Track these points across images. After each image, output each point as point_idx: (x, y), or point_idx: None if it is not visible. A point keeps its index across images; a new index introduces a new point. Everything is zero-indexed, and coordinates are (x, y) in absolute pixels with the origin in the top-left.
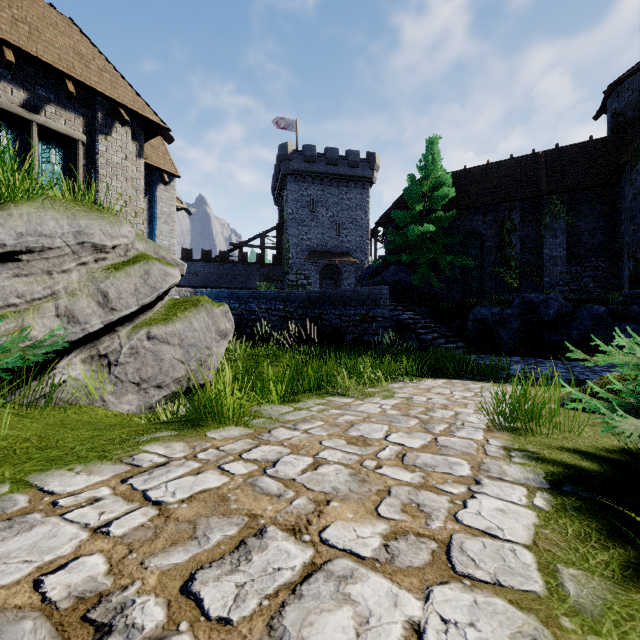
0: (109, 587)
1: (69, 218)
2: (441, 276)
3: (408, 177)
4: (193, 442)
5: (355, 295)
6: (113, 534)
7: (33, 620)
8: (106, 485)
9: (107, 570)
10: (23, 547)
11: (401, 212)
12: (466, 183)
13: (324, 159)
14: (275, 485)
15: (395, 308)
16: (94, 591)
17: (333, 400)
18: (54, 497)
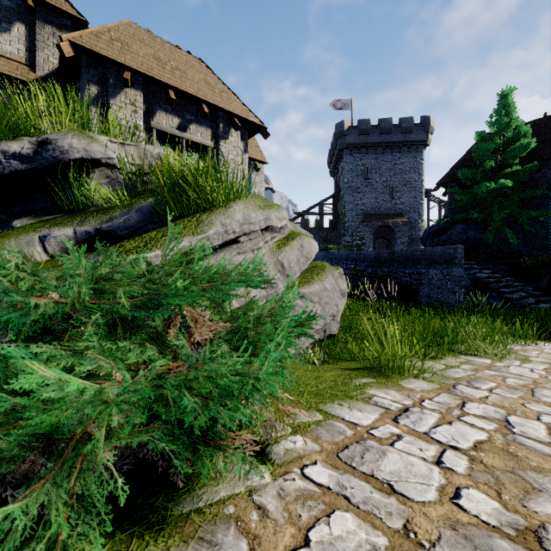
0: (527, 524)
1: (259, 209)
2: (515, 232)
3: (477, 135)
4: (401, 391)
5: (426, 254)
6: (458, 471)
7: (501, 540)
8: (387, 423)
9: (502, 506)
10: (401, 469)
11: (470, 171)
12: (548, 131)
13: (378, 130)
14: (543, 447)
15: (471, 266)
16: (518, 524)
17: (470, 359)
18: (362, 428)
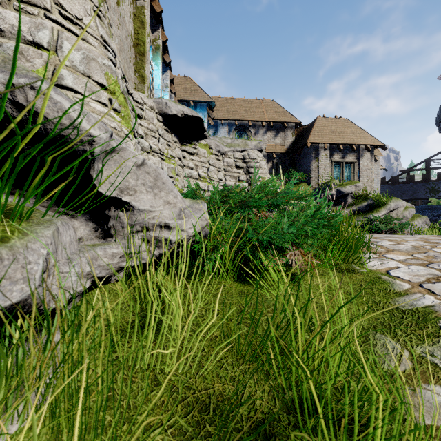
0: None
1: (396, 203)
2: None
3: None
4: None
5: None
6: None
7: None
8: None
9: None
10: None
11: None
12: None
13: None
14: None
15: None
16: None
17: None
18: None
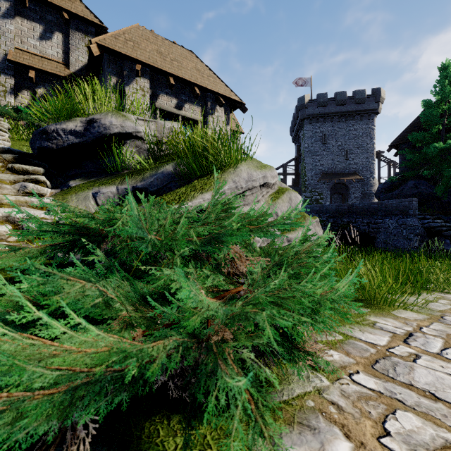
0: None
1: (258, 169)
2: None
3: (428, 102)
4: (397, 319)
5: (382, 207)
6: None
7: None
8: (400, 344)
9: None
10: (434, 381)
11: (421, 133)
12: None
13: (334, 102)
14: None
15: (424, 217)
16: None
17: (443, 295)
18: (381, 347)
